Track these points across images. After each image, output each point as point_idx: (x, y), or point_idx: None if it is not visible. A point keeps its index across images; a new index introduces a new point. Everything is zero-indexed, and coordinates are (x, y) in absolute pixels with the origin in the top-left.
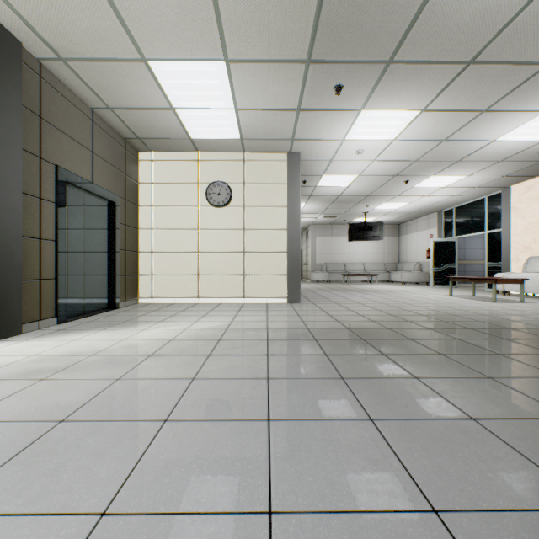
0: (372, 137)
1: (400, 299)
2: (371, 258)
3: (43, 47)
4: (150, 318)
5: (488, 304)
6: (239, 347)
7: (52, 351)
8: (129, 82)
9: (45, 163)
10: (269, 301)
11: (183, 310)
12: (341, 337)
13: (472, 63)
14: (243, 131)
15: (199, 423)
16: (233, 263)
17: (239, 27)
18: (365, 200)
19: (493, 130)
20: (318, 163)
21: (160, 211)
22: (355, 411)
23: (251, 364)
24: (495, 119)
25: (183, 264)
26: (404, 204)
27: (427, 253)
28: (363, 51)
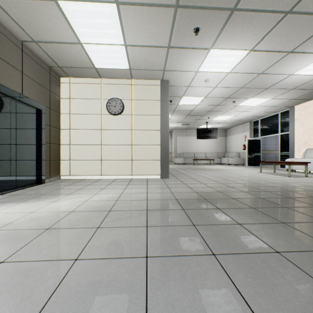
0: (216, 70)
1: (231, 175)
2: (210, 150)
3: None
4: (63, 191)
5: (287, 178)
6: (124, 218)
7: None
8: (45, 19)
9: None
10: (149, 177)
11: (89, 184)
12: (202, 206)
13: (289, 13)
14: (131, 63)
15: None
16: (125, 152)
17: None
18: (207, 113)
19: (292, 66)
20: (180, 88)
21: (75, 117)
22: (241, 310)
23: (132, 237)
24: (296, 58)
25: (91, 153)
26: (230, 116)
27: (243, 147)
28: None
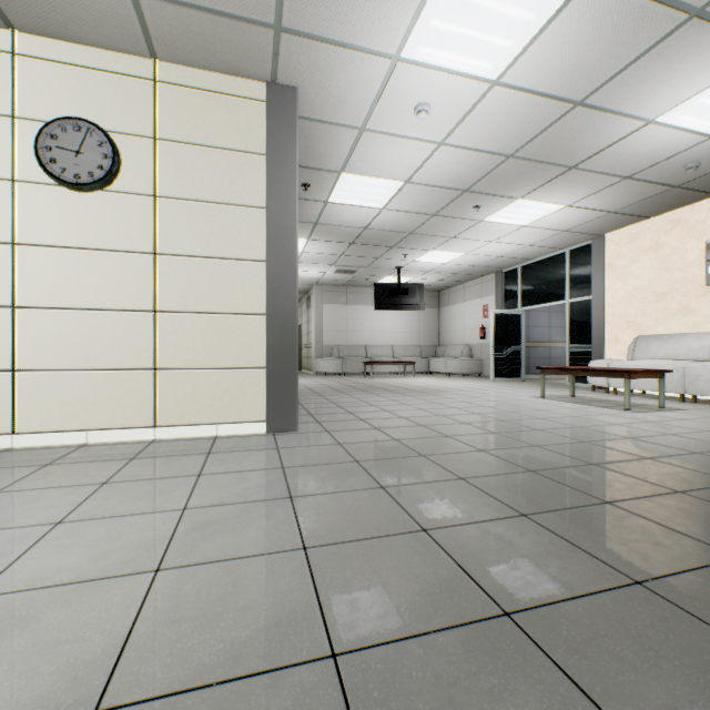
0: (458, 62)
1: (481, 409)
2: (403, 339)
3: None
4: None
5: (631, 416)
6: None
7: None
8: None
9: None
10: (223, 430)
11: None
12: None
13: None
14: None
15: None
16: (124, 338)
17: None
18: (404, 241)
19: (668, 87)
20: (336, 135)
21: None
22: None
23: None
24: (694, 50)
25: None
26: (458, 255)
27: (481, 332)
28: None
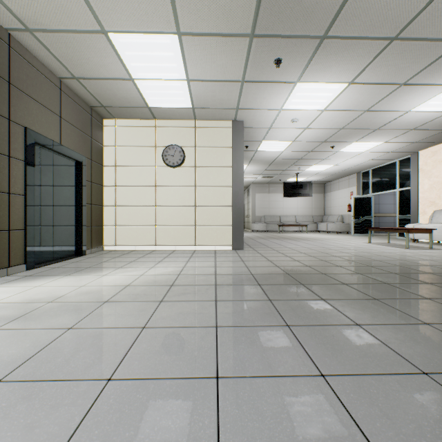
0: (306, 107)
1: (328, 246)
2: (302, 212)
3: (10, 18)
4: (111, 264)
5: (403, 250)
6: (189, 292)
7: (13, 298)
8: (91, 54)
9: (13, 125)
10: (217, 248)
11: (141, 256)
12: (282, 282)
13: (395, 39)
14: (195, 101)
15: (144, 382)
16: (186, 215)
17: (190, 0)
18: (297, 162)
19: (408, 101)
20: (259, 130)
21: (122, 171)
22: (305, 365)
23: (200, 310)
24: (411, 91)
25: (142, 217)
26: (330, 166)
27: (348, 208)
28: (301, 26)
